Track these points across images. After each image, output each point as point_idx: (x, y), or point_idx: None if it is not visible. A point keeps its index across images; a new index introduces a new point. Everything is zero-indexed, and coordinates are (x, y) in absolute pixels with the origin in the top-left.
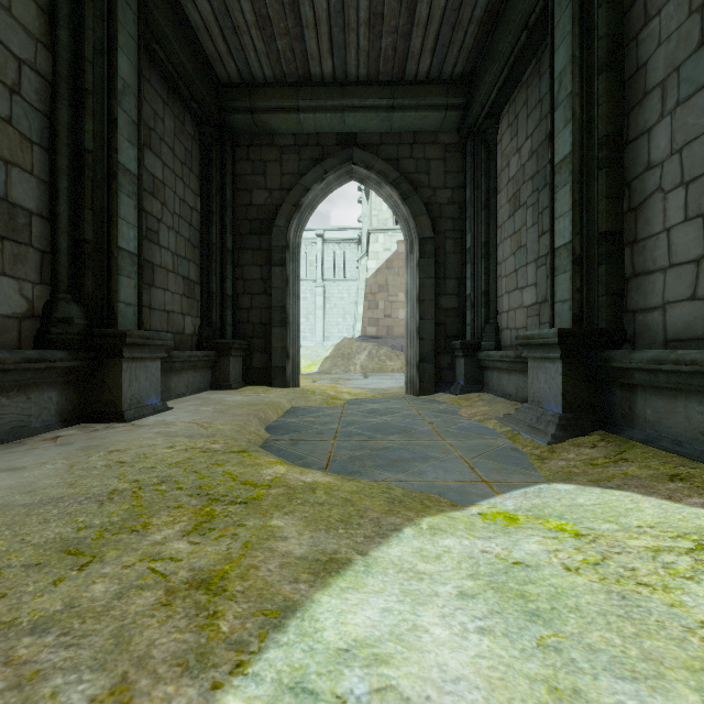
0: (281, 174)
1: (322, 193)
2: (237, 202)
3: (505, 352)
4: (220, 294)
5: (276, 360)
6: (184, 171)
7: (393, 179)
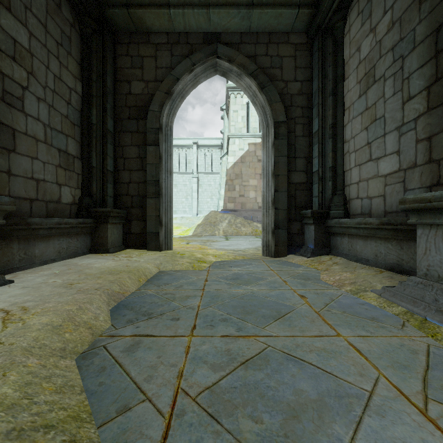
0: (155, 68)
1: (191, 83)
2: (117, 92)
3: (363, 219)
4: (100, 168)
5: (151, 226)
6: (60, 51)
7: (251, 71)
